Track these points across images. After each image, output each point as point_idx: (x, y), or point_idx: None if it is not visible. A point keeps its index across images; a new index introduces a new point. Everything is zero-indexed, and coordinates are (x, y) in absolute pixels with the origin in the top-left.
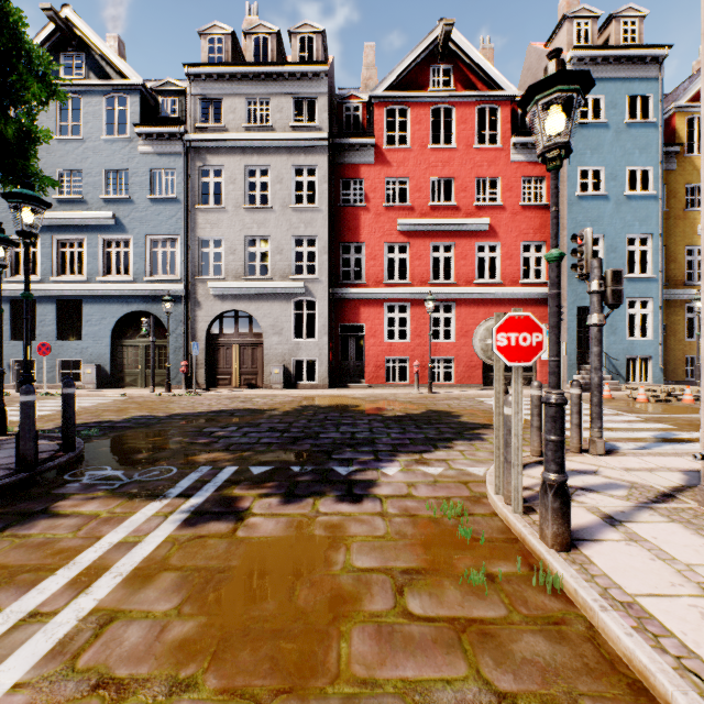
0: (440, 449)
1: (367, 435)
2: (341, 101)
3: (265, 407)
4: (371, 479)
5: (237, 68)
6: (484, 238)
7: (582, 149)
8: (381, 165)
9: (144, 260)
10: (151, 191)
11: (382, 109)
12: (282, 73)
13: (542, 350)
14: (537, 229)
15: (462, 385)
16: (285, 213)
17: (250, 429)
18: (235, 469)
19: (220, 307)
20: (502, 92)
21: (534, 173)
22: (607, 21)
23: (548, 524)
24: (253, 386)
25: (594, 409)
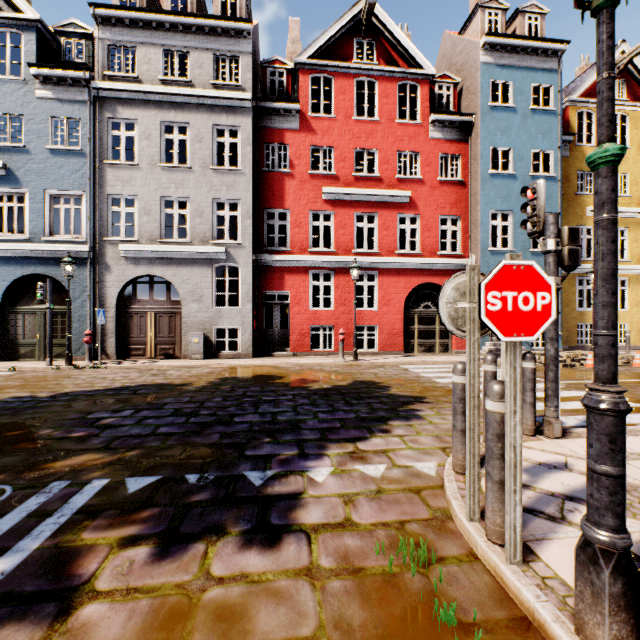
0: (376, 434)
1: (291, 416)
2: (265, 65)
3: (178, 381)
4: (294, 491)
5: (151, 15)
6: (405, 210)
7: (493, 130)
8: (306, 132)
9: (42, 217)
10: (51, 142)
11: (307, 76)
12: (202, 26)
13: (550, 317)
14: (453, 203)
15: (385, 352)
16: (205, 175)
17: (149, 413)
18: (104, 484)
19: (133, 271)
20: (421, 71)
21: (450, 150)
22: (514, 15)
23: (602, 620)
24: (170, 356)
25: (550, 385)
